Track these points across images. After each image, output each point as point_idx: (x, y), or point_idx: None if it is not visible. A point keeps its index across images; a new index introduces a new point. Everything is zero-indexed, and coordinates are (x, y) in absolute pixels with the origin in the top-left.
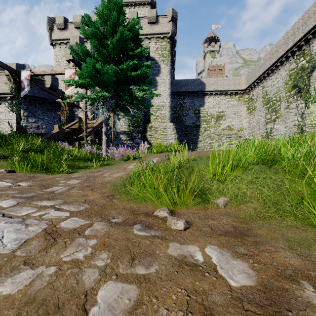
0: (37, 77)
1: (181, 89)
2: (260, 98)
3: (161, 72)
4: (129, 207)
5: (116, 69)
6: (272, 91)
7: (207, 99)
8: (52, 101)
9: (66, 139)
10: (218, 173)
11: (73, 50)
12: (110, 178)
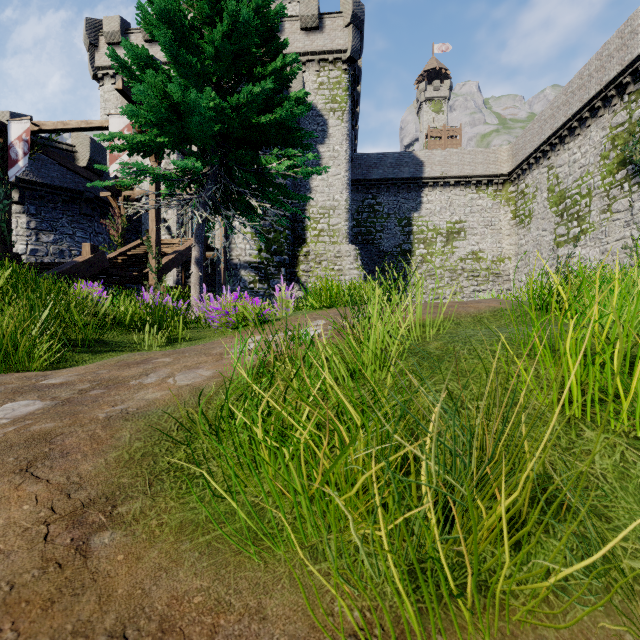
0: (58, 143)
1: (372, 173)
2: (544, 190)
3: (329, 135)
4: (162, 606)
5: (221, 103)
6: (571, 175)
7: (427, 196)
8: (93, 198)
9: (116, 279)
10: (621, 396)
11: (119, 59)
12: (156, 395)
